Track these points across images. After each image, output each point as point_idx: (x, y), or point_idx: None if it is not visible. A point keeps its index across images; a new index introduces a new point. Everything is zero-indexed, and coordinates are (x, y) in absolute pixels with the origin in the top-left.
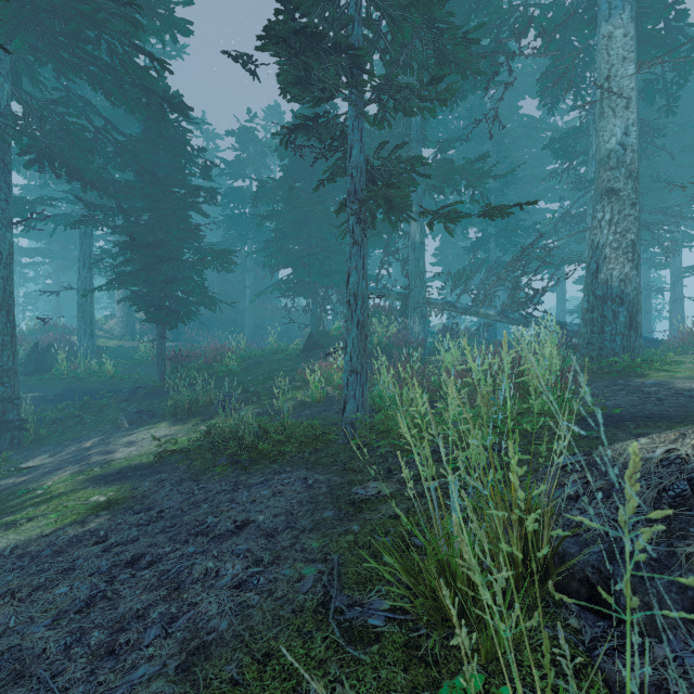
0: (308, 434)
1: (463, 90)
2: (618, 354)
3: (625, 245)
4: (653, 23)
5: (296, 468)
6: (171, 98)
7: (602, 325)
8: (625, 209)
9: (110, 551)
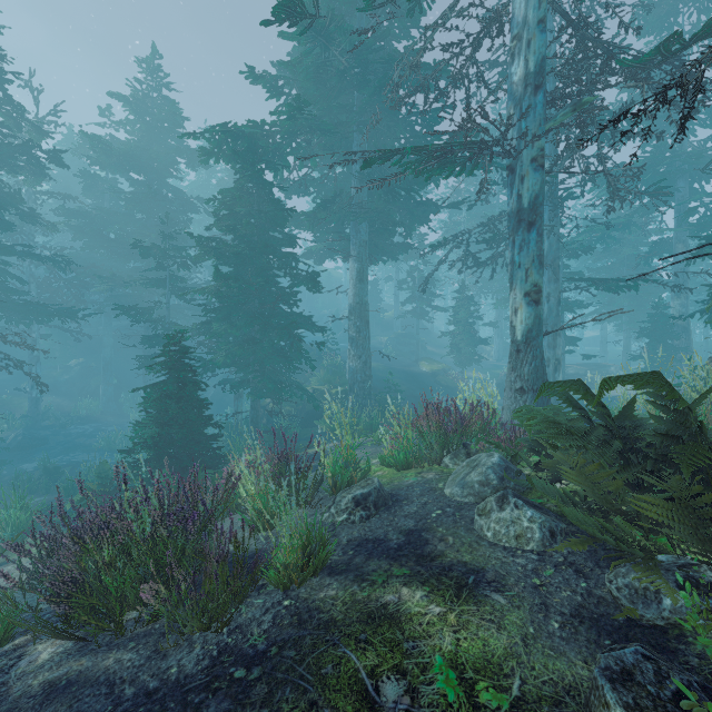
0: None
1: None
2: None
3: None
4: None
5: None
6: None
7: None
8: None
9: None
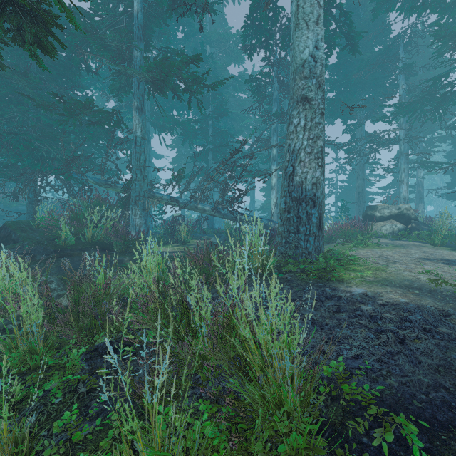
0: None
1: None
2: (312, 253)
3: (316, 151)
4: None
5: None
6: None
7: (297, 225)
8: (316, 117)
9: None
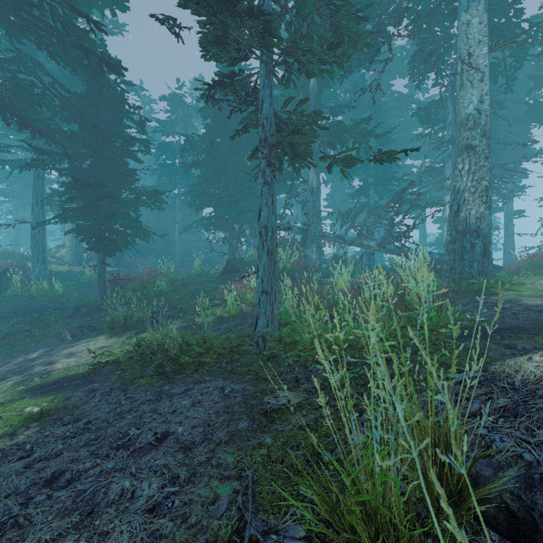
0: (225, 346)
1: (351, 66)
2: (475, 277)
3: (480, 190)
4: (498, 17)
5: (214, 378)
6: (108, 59)
7: (462, 254)
8: (480, 162)
9: (31, 467)
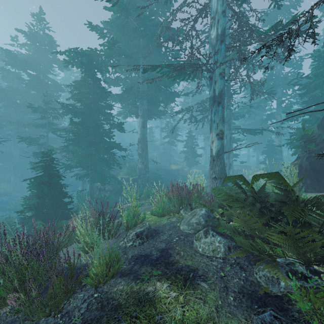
0: None
1: None
2: None
3: None
4: None
5: None
6: None
7: None
8: None
9: None
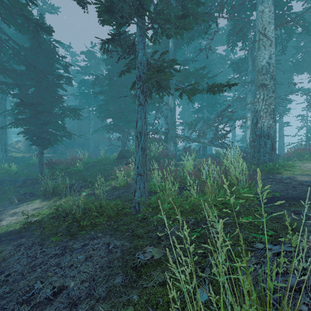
0: (113, 211)
1: (193, 36)
2: (267, 162)
3: (270, 111)
4: (279, 10)
5: (104, 235)
6: (41, 24)
7: (259, 148)
8: (269, 94)
9: None
